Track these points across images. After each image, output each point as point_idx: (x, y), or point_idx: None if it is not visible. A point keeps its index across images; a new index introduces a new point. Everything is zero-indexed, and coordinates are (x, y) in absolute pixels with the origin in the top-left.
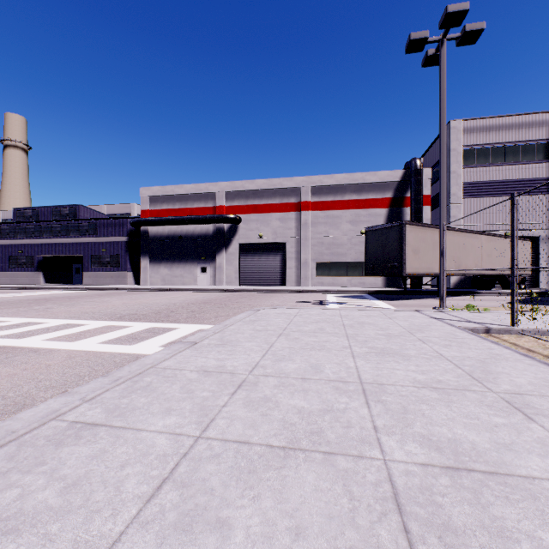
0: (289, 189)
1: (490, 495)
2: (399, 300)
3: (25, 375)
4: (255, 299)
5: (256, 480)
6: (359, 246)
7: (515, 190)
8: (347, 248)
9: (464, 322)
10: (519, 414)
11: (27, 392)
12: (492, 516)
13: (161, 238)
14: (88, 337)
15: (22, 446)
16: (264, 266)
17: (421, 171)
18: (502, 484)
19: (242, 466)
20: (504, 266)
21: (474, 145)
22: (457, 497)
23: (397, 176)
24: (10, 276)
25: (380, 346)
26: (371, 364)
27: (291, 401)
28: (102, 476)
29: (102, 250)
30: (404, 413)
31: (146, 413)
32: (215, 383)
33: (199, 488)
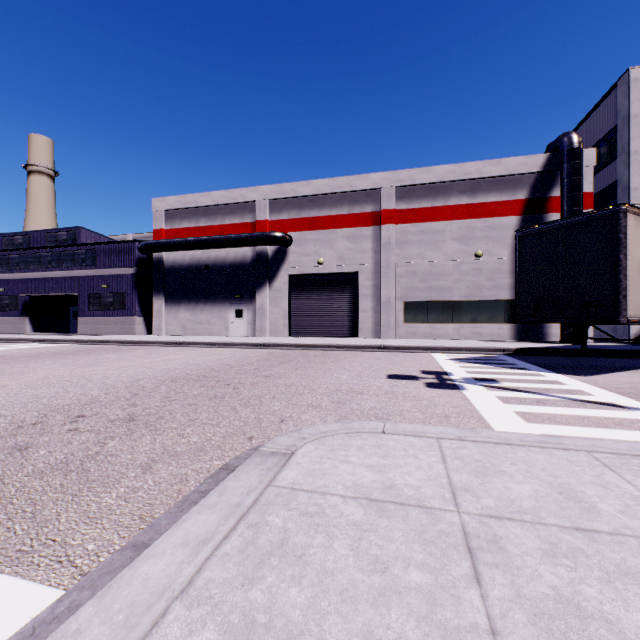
0: (363, 192)
1: None
2: (599, 374)
3: None
4: (305, 368)
5: None
6: (473, 276)
7: None
8: (454, 279)
9: None
10: None
11: None
12: None
13: (181, 269)
14: None
15: None
16: (326, 308)
17: (581, 151)
18: None
19: None
20: None
21: None
22: None
23: (536, 164)
24: None
25: None
26: None
27: None
28: None
29: (102, 286)
30: None
31: None
32: None
33: None
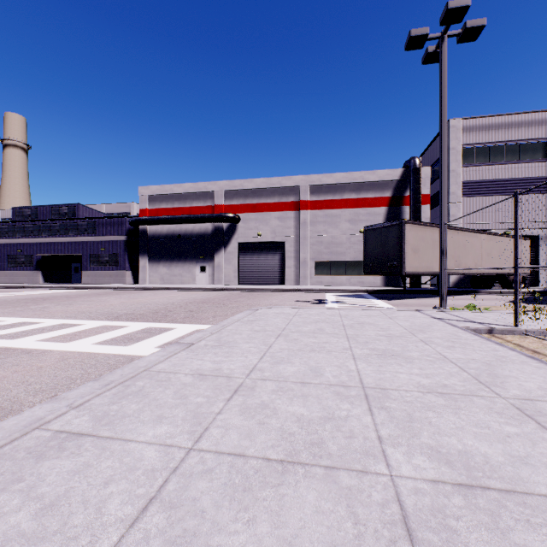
0: (288, 188)
1: (509, 518)
2: (398, 299)
3: (15, 378)
4: (253, 299)
5: (252, 500)
6: (358, 245)
7: (515, 188)
8: (346, 247)
9: (466, 322)
10: (532, 423)
11: (15, 396)
12: (514, 545)
13: (160, 237)
14: (83, 338)
15: (0, 459)
16: (263, 265)
17: (420, 169)
18: (521, 504)
19: (236, 483)
20: (504, 265)
21: (474, 144)
22: (473, 521)
23: (396, 175)
24: (9, 275)
25: (381, 347)
26: (372, 367)
27: (289, 408)
28: (83, 495)
29: (101, 249)
30: (410, 422)
31: (136, 422)
32: (210, 388)
33: (188, 510)
